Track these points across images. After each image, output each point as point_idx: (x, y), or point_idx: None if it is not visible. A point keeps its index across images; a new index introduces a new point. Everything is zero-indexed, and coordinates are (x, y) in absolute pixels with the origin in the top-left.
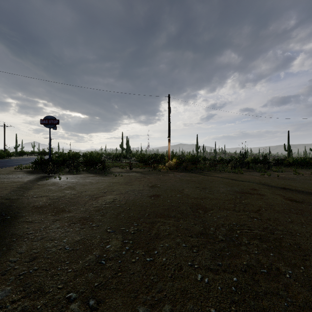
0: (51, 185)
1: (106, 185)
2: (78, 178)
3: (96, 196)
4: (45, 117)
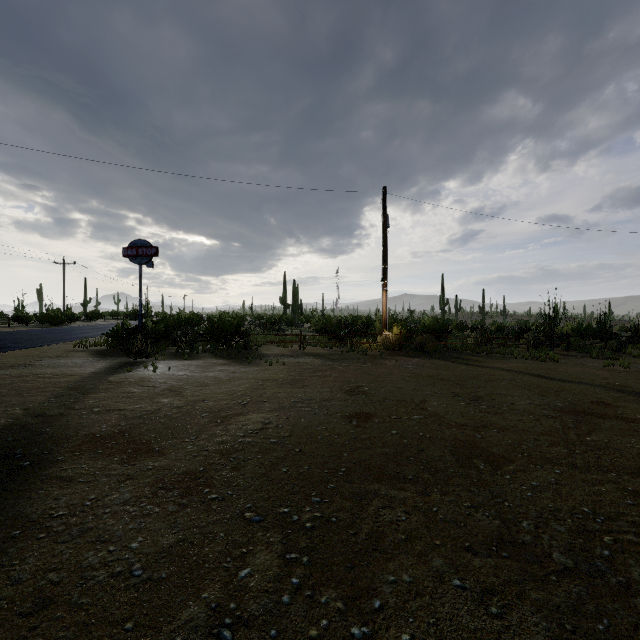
0: (136, 383)
1: (249, 387)
2: (193, 367)
3: (225, 413)
4: (131, 243)
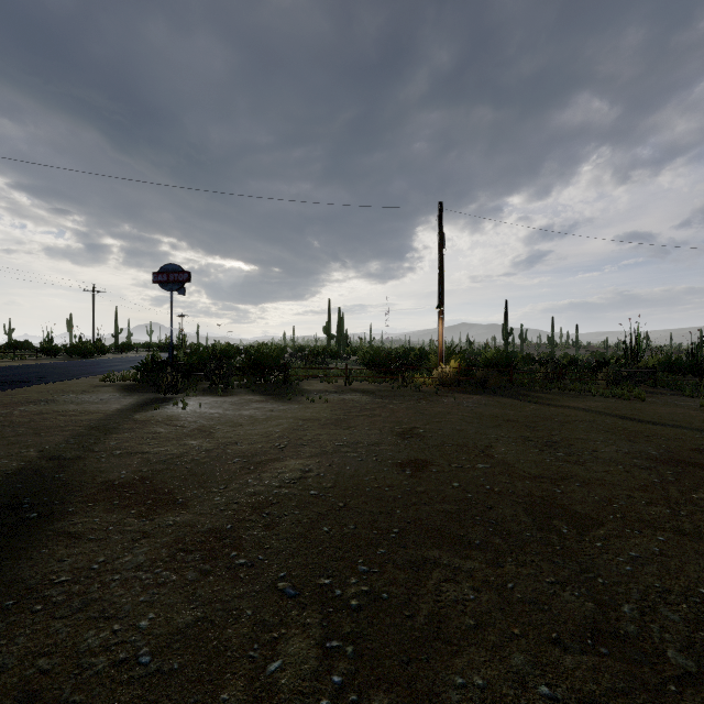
0: (163, 421)
1: (287, 428)
2: (226, 405)
3: (259, 458)
4: (161, 268)
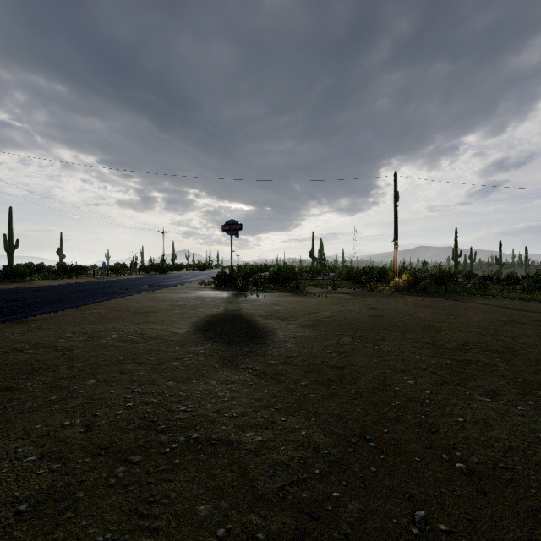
0: (255, 301)
1: (314, 304)
2: (275, 296)
3: (309, 312)
4: (226, 222)
